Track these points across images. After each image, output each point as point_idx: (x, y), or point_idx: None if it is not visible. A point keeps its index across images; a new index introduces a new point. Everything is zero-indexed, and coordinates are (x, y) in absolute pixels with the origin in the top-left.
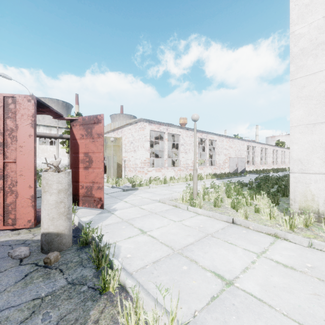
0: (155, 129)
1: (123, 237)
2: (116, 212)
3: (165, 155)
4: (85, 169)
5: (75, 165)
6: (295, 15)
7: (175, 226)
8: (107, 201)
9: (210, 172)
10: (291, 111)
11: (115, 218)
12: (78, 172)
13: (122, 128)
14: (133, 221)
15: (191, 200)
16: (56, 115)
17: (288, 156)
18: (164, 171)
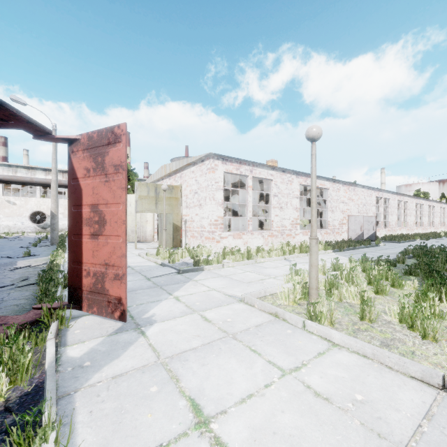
0: (232, 170)
1: (138, 446)
2: (150, 327)
3: (248, 211)
4: (92, 237)
5: (75, 230)
6: None
7: (289, 395)
8: (143, 296)
9: (322, 240)
10: None
11: (142, 351)
12: (81, 244)
13: (182, 171)
14: (180, 365)
15: (304, 299)
16: (36, 130)
17: (439, 214)
18: (246, 237)
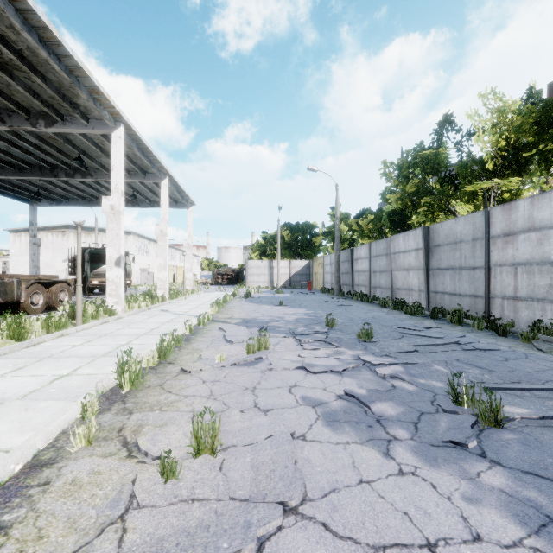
0: None
1: None
2: None
3: None
4: None
5: None
6: (11, 247)
7: None
8: None
9: None
10: (10, 266)
11: None
12: None
13: None
14: None
15: None
16: None
17: None
18: None
